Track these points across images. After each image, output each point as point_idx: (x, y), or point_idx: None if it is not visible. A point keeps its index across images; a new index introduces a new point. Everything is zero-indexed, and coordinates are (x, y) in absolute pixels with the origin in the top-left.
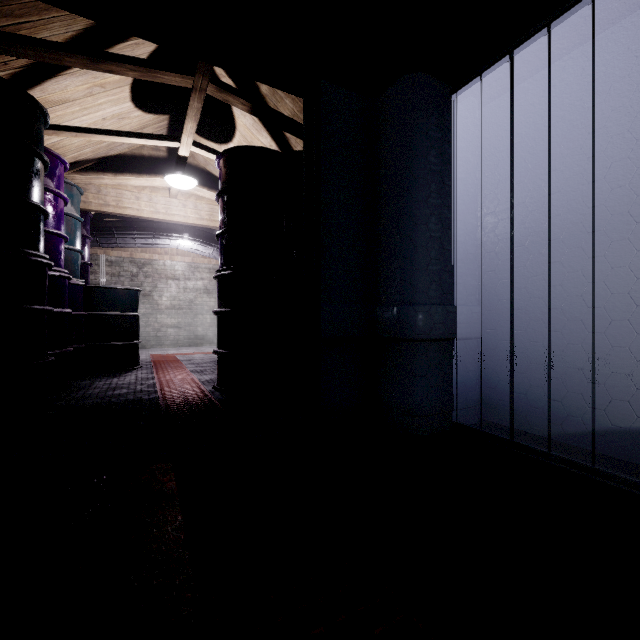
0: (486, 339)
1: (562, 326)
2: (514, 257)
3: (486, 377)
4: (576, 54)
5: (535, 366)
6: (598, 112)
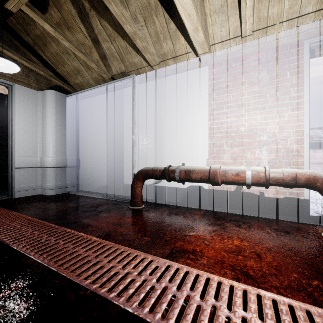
0: (80, 167)
1: (94, 163)
2: (86, 144)
3: (80, 178)
4: (96, 97)
5: (89, 173)
6: (99, 113)
